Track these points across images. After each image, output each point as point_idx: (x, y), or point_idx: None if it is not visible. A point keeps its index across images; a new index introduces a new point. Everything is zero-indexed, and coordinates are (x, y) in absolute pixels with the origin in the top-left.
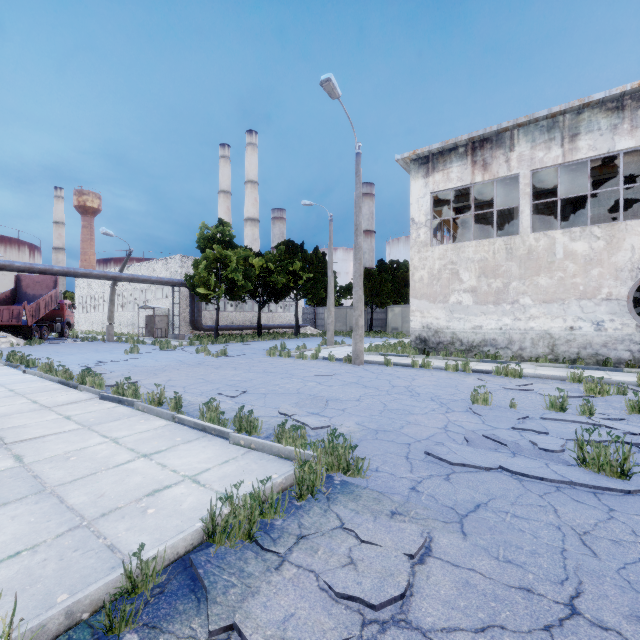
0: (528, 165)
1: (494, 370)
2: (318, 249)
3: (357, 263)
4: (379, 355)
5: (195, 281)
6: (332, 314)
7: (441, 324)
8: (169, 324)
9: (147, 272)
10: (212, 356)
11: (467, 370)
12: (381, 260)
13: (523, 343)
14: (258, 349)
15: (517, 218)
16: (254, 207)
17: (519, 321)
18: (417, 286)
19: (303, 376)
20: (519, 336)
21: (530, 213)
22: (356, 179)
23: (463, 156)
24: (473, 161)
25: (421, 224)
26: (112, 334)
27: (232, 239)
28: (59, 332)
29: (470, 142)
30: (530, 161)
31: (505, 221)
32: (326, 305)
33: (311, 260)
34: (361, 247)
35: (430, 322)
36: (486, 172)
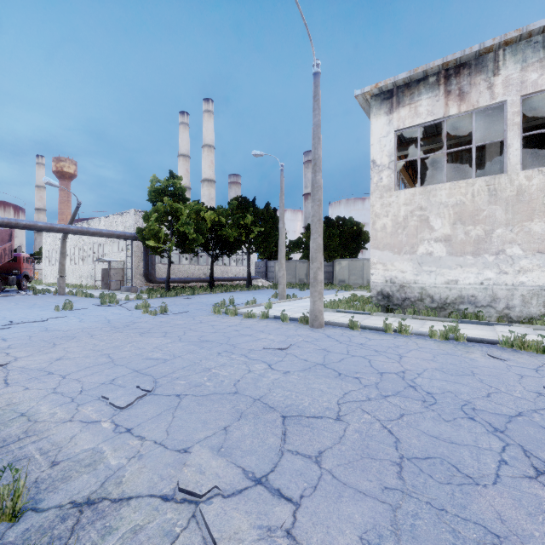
0: (517, 90)
1: (499, 339)
2: (269, 205)
3: (315, 205)
4: (336, 312)
5: (144, 233)
6: (283, 267)
7: (407, 278)
8: (124, 277)
9: (104, 227)
10: (150, 314)
11: (461, 339)
12: (328, 217)
13: (511, 301)
14: (205, 304)
15: (490, 160)
16: (210, 169)
17: (505, 275)
18: (379, 235)
19: (248, 349)
20: (505, 292)
21: (519, 147)
22: (314, 104)
23: (434, 86)
24: (446, 91)
25: (384, 166)
26: (63, 287)
27: (183, 192)
28: (16, 285)
29: (443, 69)
30: (520, 85)
31: (454, 175)
32: (276, 259)
33: (262, 215)
34: (320, 186)
35: (394, 276)
36: (463, 102)
